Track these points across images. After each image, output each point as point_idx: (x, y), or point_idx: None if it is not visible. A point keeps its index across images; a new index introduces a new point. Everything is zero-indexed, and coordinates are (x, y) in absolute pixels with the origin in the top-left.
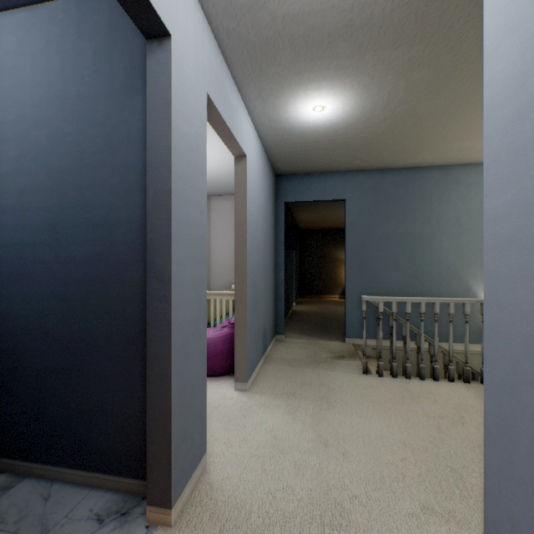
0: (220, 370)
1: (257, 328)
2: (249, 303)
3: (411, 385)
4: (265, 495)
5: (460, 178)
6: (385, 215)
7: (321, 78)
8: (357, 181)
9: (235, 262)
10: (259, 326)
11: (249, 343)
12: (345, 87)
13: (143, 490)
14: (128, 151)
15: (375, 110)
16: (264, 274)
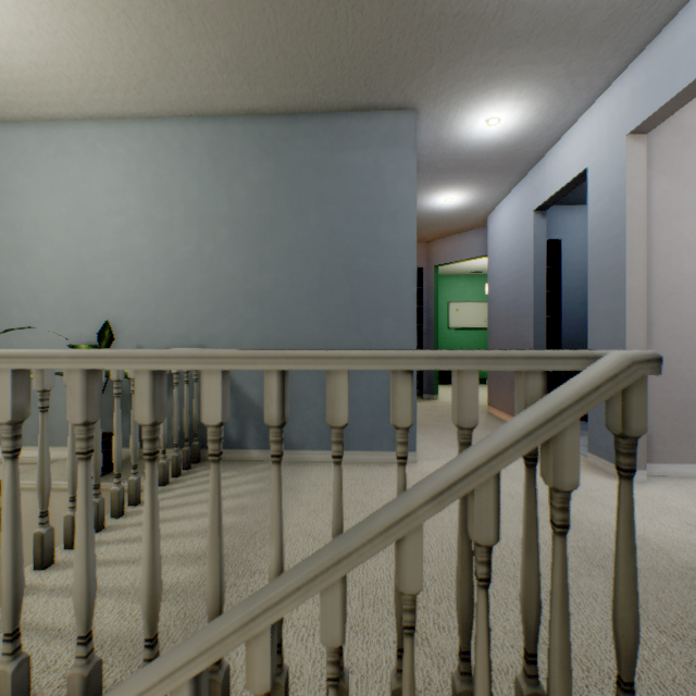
0: None
1: None
2: None
3: None
4: None
5: None
6: None
7: None
8: None
9: None
10: None
11: None
12: None
13: None
14: None
15: None
16: None
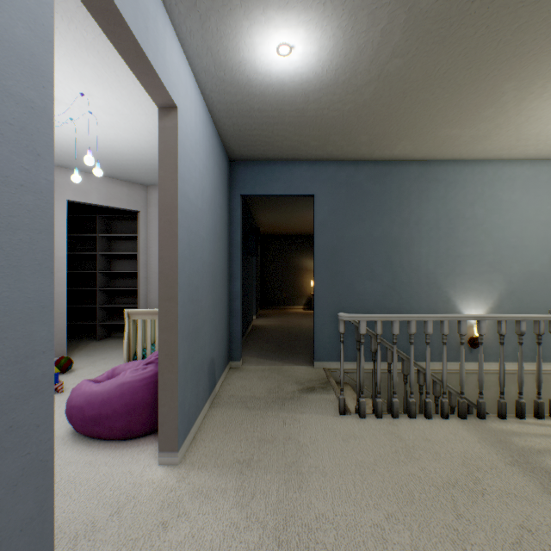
0: (141, 430)
1: (199, 362)
2: (182, 330)
3: (402, 428)
4: None
5: (439, 176)
6: (359, 215)
7: None
8: (328, 173)
9: (160, 269)
10: (203, 358)
11: (184, 389)
12: (325, 9)
13: None
14: None
15: (359, 63)
16: (211, 285)
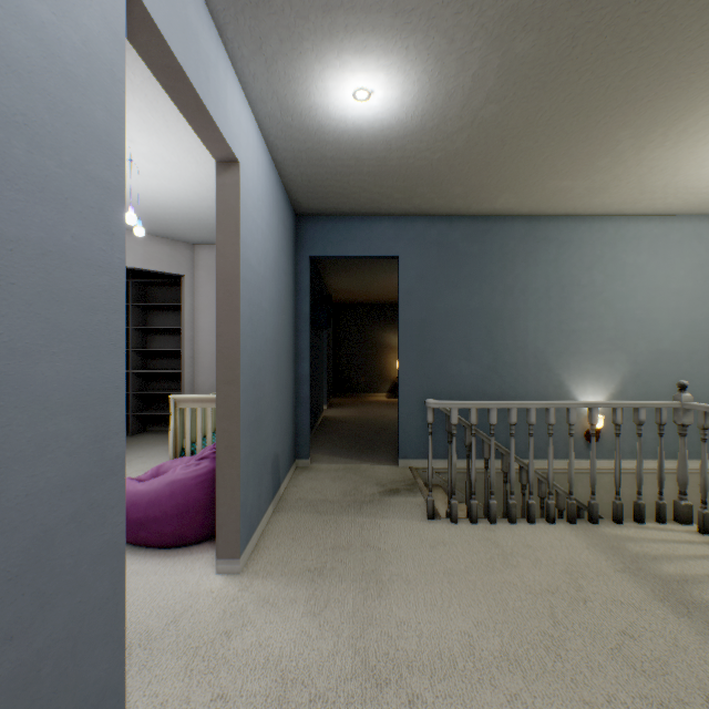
0: (195, 536)
1: (261, 457)
2: (244, 418)
3: (499, 533)
4: None
5: (550, 235)
6: (453, 281)
7: (368, 28)
8: (416, 230)
9: (219, 347)
10: (266, 453)
11: (245, 487)
12: (407, 54)
13: None
14: None
15: (449, 109)
16: (274, 366)
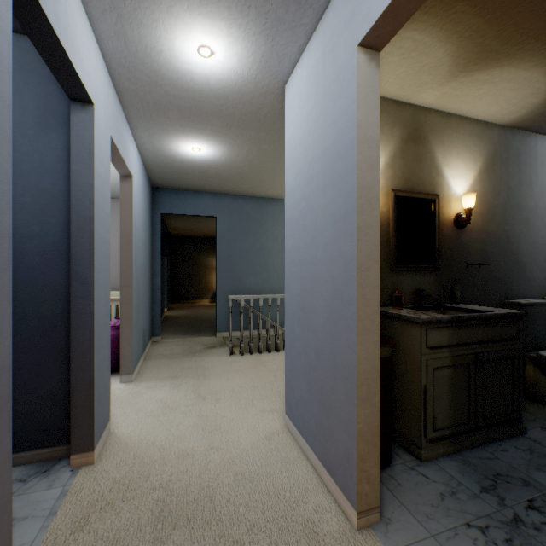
0: None
1: (140, 328)
2: (134, 305)
3: (263, 356)
4: (164, 431)
5: None
6: (247, 232)
7: (200, 133)
8: (226, 202)
9: (121, 269)
10: (141, 327)
11: (135, 340)
12: (217, 142)
13: (58, 454)
14: (41, 177)
15: (238, 159)
16: (144, 279)
